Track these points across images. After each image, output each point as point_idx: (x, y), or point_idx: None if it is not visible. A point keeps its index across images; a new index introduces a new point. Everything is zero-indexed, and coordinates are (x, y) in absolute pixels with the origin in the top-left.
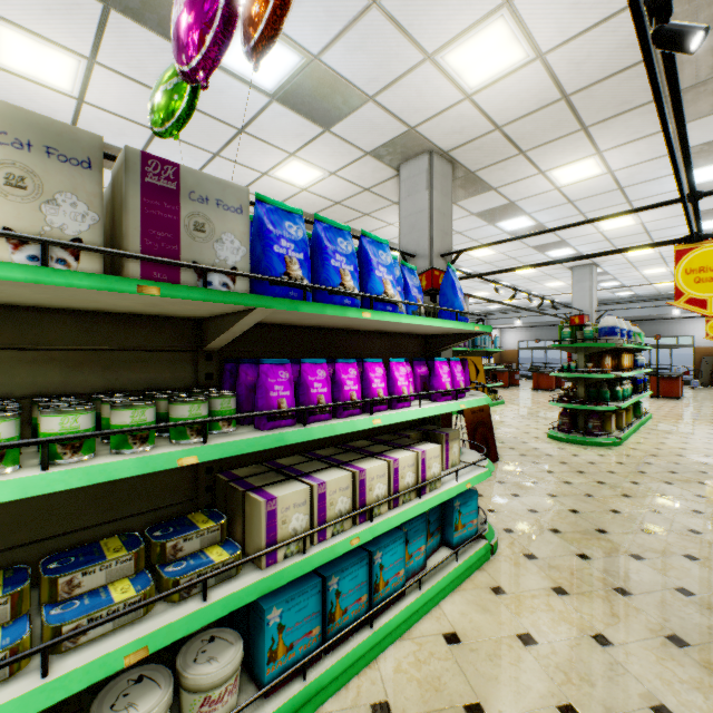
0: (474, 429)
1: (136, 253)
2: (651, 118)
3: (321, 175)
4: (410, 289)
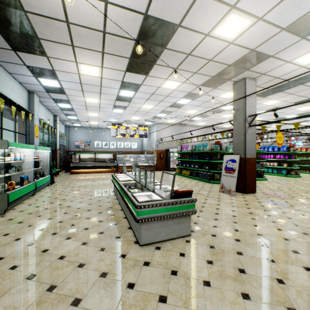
0: None
1: None
2: None
3: None
4: (280, 148)
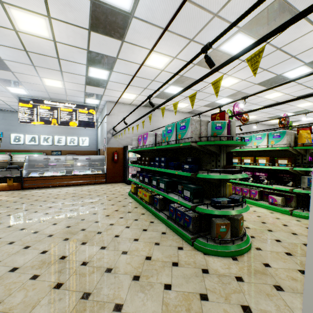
0: None
1: None
2: None
3: None
4: None
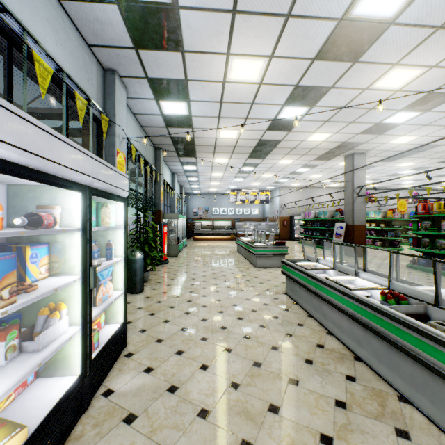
0: None
1: (402, 217)
2: None
3: None
4: None
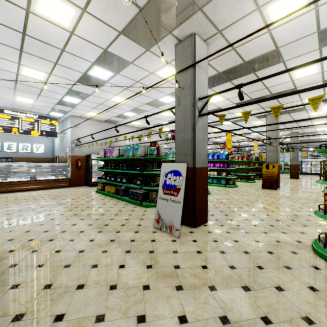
0: (265, 180)
1: None
2: (287, 97)
3: (261, 121)
4: (219, 156)
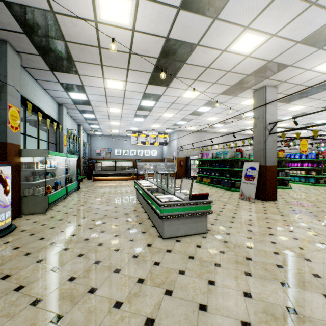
0: None
1: None
2: None
3: None
4: (308, 155)
